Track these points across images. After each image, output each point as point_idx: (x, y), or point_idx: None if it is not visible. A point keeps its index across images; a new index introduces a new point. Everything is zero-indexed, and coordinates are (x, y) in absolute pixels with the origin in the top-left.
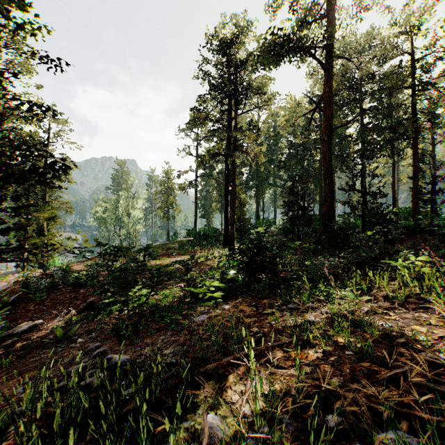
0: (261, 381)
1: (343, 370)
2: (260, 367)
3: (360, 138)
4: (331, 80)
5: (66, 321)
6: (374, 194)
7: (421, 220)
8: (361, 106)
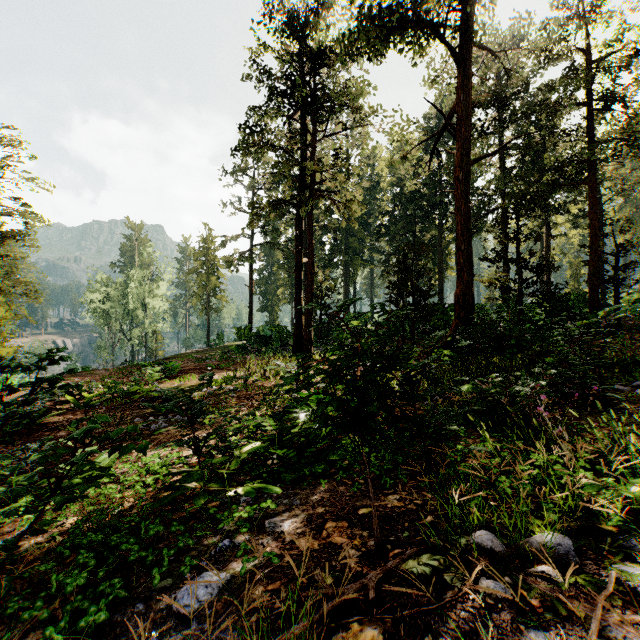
0: None
1: None
2: None
3: (501, 188)
4: (468, 82)
5: None
6: (539, 266)
7: None
8: (502, 143)
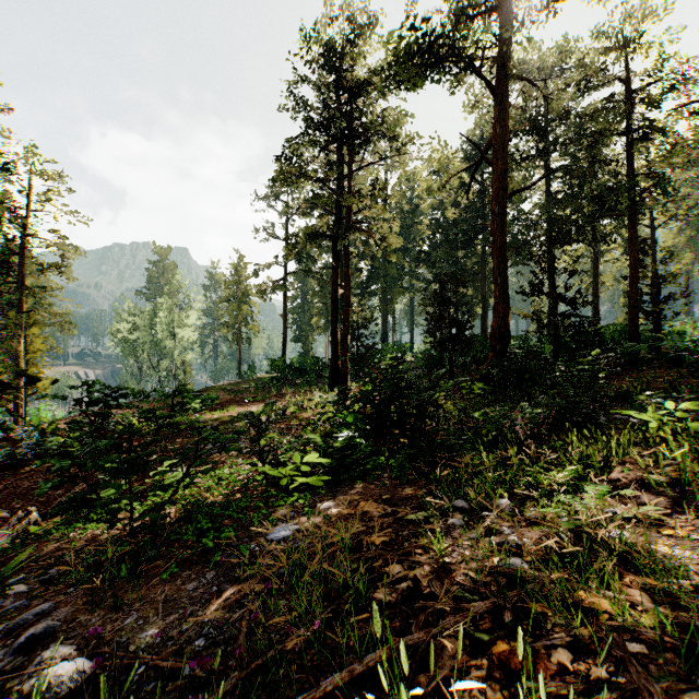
0: None
1: None
2: None
3: (545, 214)
4: (504, 115)
5: (18, 536)
6: (573, 301)
7: (660, 340)
8: (547, 166)
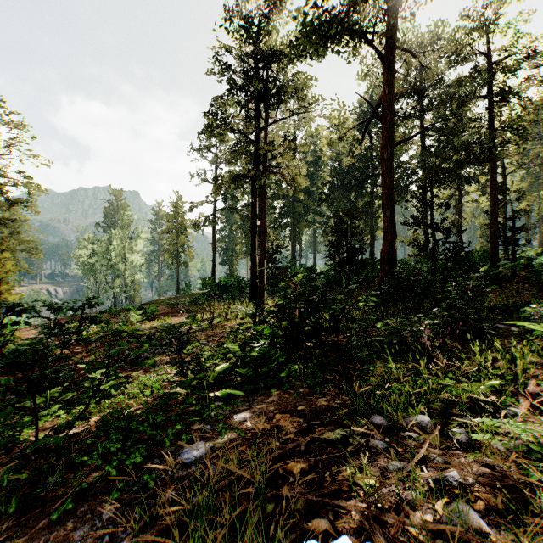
0: None
1: None
2: None
3: (421, 163)
4: (392, 79)
5: None
6: (449, 230)
7: (531, 260)
8: (422, 125)
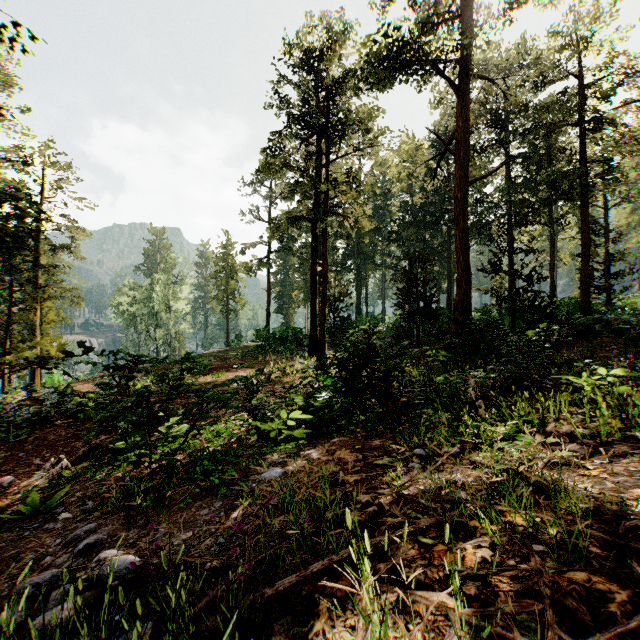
0: (384, 622)
1: (541, 593)
2: (379, 582)
3: (505, 197)
4: (466, 110)
5: (52, 478)
6: (529, 277)
7: (603, 314)
8: (507, 153)
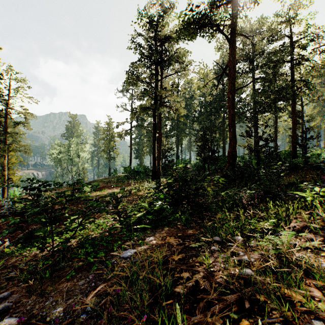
0: None
1: None
2: None
3: (252, 99)
4: (234, 52)
5: None
6: (266, 139)
7: (309, 157)
8: (253, 77)
